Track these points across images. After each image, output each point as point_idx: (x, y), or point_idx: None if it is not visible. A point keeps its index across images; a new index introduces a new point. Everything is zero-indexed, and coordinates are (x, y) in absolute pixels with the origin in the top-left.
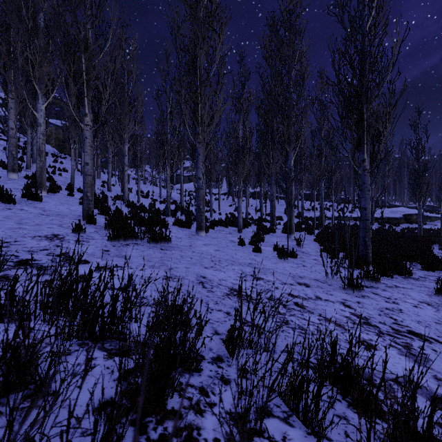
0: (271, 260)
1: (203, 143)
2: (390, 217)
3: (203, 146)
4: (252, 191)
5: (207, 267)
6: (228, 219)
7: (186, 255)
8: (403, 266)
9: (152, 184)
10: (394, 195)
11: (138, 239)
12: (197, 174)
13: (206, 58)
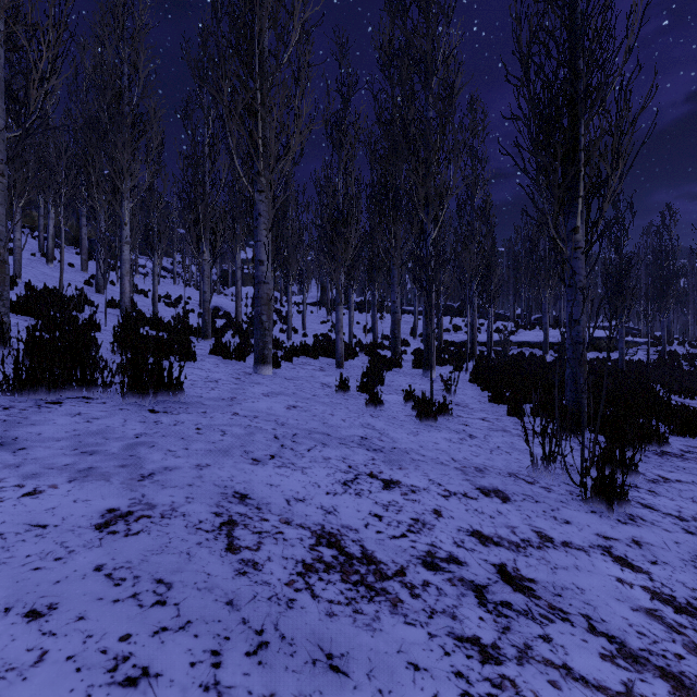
0: (404, 424)
1: (268, 194)
2: None
3: (267, 198)
4: (358, 300)
5: (259, 459)
6: (319, 343)
7: (212, 424)
8: (654, 431)
9: (185, 281)
10: None
11: (94, 388)
12: (257, 253)
13: (273, 25)
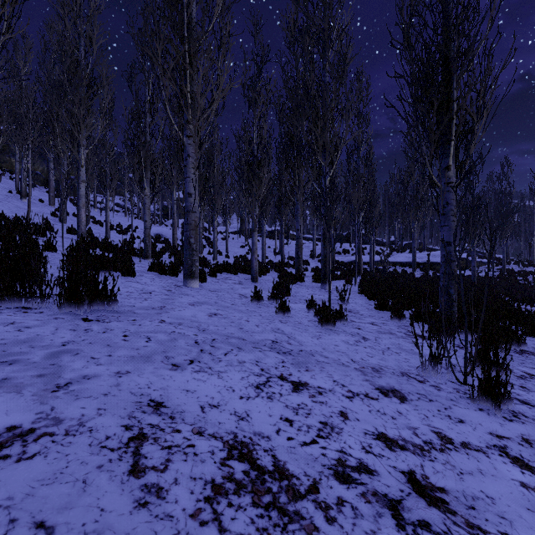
0: (308, 329)
1: (195, 139)
2: (433, 262)
3: (195, 142)
4: (269, 230)
5: (179, 364)
6: (238, 262)
7: (139, 331)
8: (514, 333)
9: (132, 214)
10: (430, 237)
11: (33, 299)
12: (186, 187)
13: None
